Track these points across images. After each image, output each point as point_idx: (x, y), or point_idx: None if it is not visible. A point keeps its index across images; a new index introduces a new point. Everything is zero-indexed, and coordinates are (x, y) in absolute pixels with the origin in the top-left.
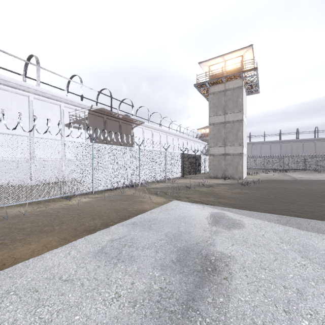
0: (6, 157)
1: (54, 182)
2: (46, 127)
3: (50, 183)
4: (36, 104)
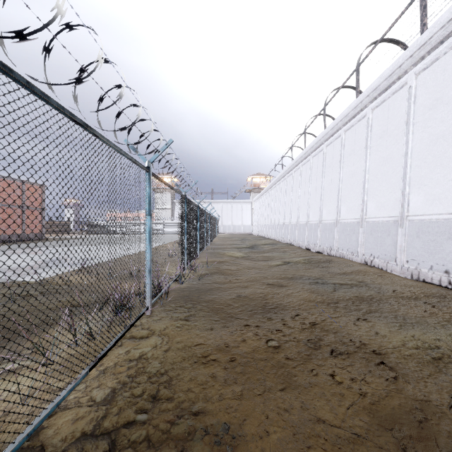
0: (376, 216)
1: (438, 283)
2: (436, 129)
3: (427, 282)
4: (421, 85)
